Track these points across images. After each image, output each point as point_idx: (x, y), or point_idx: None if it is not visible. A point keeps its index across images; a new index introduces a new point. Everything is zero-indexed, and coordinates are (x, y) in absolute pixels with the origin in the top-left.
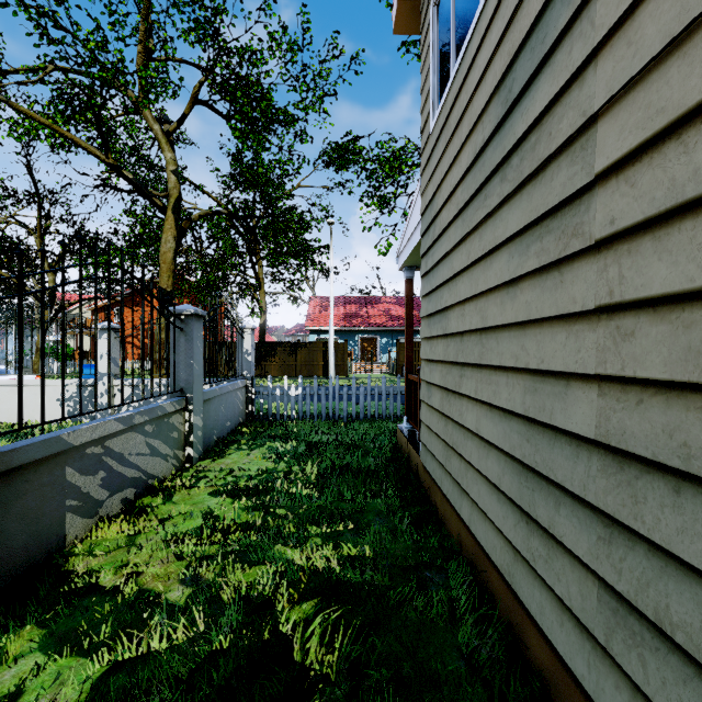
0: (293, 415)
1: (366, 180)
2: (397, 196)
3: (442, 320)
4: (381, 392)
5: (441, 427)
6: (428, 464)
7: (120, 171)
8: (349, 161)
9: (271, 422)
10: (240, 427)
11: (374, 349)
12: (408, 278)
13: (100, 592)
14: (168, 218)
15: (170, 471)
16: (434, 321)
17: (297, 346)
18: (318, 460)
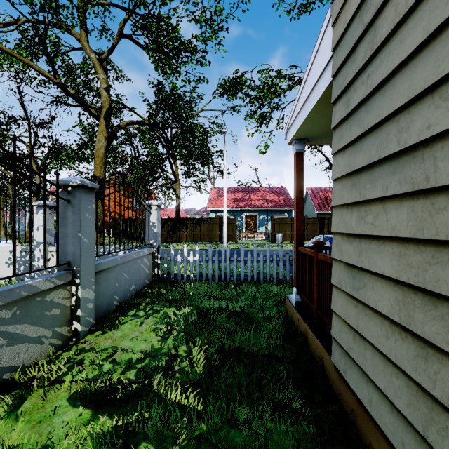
0: (191, 277)
1: (250, 103)
2: (273, 110)
3: (406, 168)
4: (265, 258)
5: (402, 351)
6: (353, 381)
7: (64, 88)
8: (237, 90)
9: (173, 283)
10: (146, 288)
11: (254, 223)
12: (298, 150)
13: None
14: (101, 124)
15: (47, 352)
16: (374, 176)
17: (201, 220)
18: (205, 346)
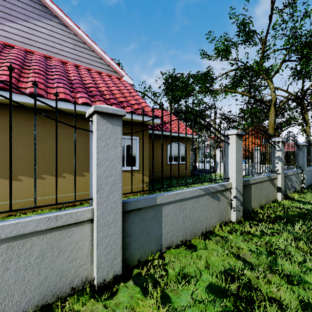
0: None
1: None
2: None
3: None
4: None
5: None
6: None
7: (254, 98)
8: None
9: None
10: None
11: None
12: None
13: (303, 201)
14: (271, 109)
15: (298, 189)
16: None
17: None
18: None
